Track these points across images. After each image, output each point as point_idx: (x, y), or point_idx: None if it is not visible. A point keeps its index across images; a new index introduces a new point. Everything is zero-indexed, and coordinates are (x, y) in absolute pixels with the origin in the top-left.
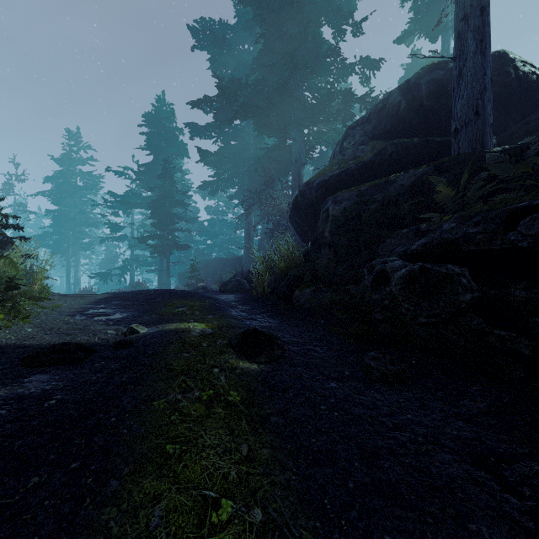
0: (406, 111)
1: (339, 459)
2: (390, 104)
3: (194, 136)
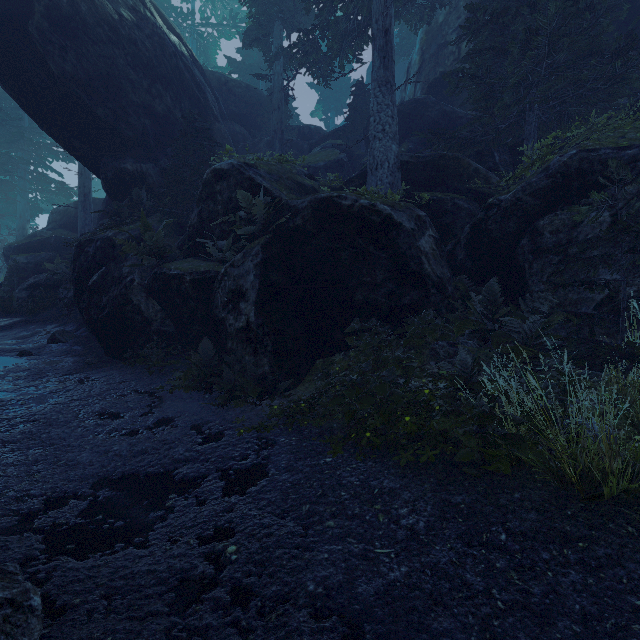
0: (74, 218)
1: None
2: (69, 210)
3: None
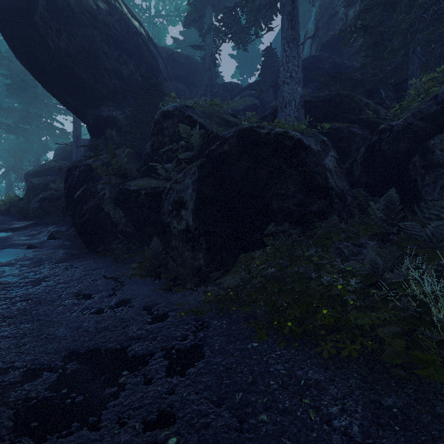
0: (70, 152)
1: None
2: (67, 147)
3: None
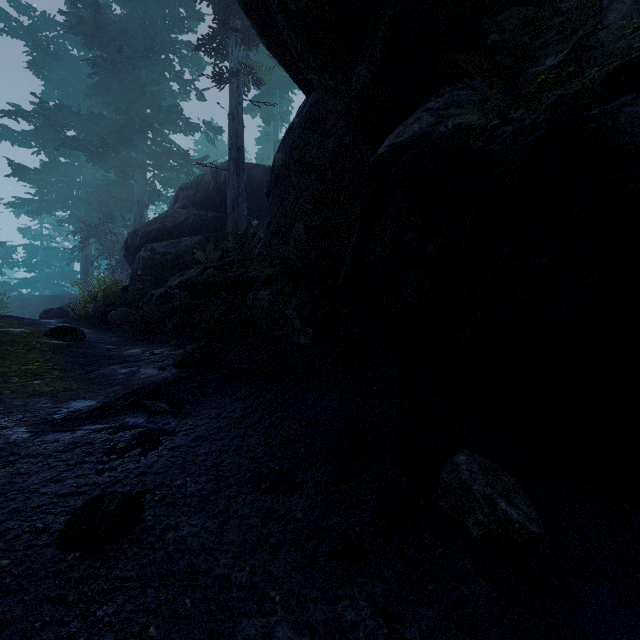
0: (213, 190)
1: (95, 357)
2: (205, 181)
3: (2, 139)
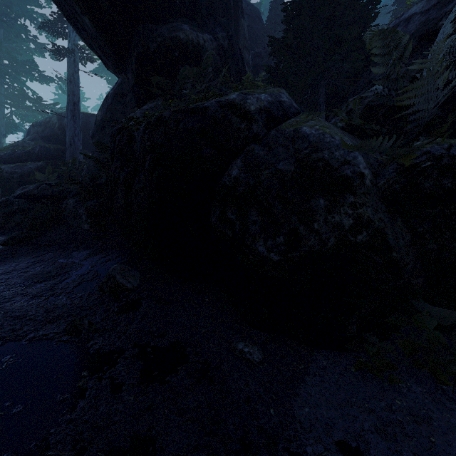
0: (57, 129)
1: None
2: (52, 122)
3: None
